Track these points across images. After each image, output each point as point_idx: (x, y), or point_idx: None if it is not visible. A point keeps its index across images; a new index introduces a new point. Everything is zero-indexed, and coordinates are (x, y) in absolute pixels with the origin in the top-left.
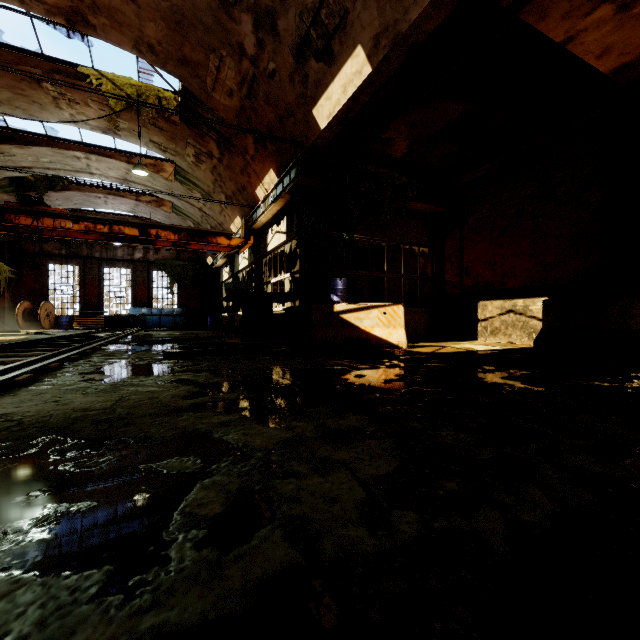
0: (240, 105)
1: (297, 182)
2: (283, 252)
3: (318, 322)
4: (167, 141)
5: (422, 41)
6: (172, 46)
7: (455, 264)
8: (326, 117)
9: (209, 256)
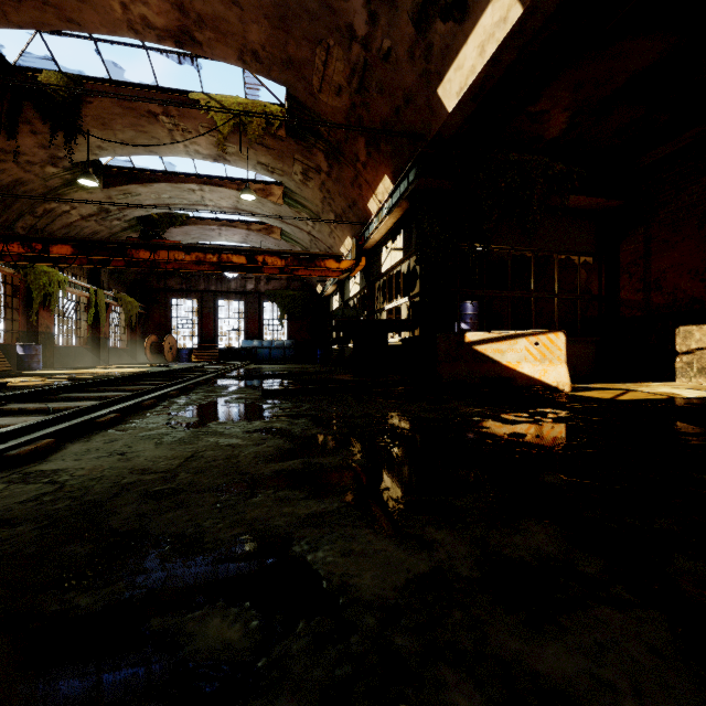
0: (350, 103)
1: (417, 184)
2: (399, 275)
3: (444, 355)
4: (274, 160)
5: None
6: (276, 48)
7: (636, 276)
8: (455, 94)
9: (319, 284)
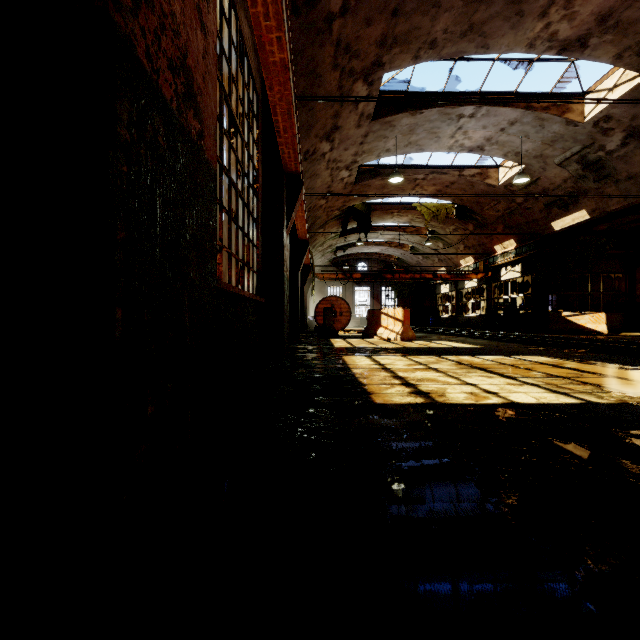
0: (501, 215)
1: (536, 251)
2: None
3: (552, 321)
4: (439, 224)
5: (616, 211)
6: (473, 199)
7: None
8: (559, 227)
9: None
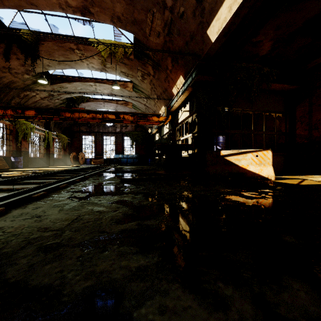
0: (164, 41)
1: (196, 79)
2: (186, 124)
3: (210, 162)
4: (128, 70)
5: None
6: (128, 14)
7: (305, 123)
8: (216, 33)
9: (149, 128)
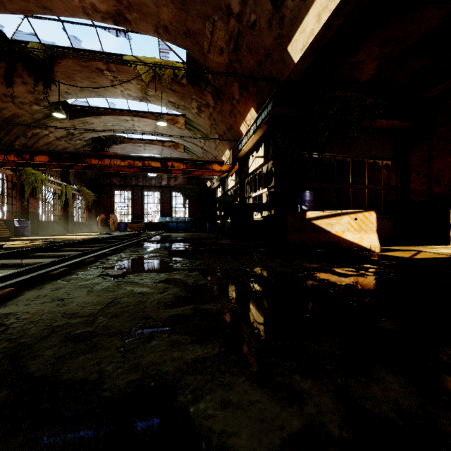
0: (228, 59)
1: (273, 113)
2: (260, 175)
3: (292, 227)
4: (179, 100)
5: None
6: (179, 23)
7: (422, 173)
8: (300, 50)
9: (208, 181)
